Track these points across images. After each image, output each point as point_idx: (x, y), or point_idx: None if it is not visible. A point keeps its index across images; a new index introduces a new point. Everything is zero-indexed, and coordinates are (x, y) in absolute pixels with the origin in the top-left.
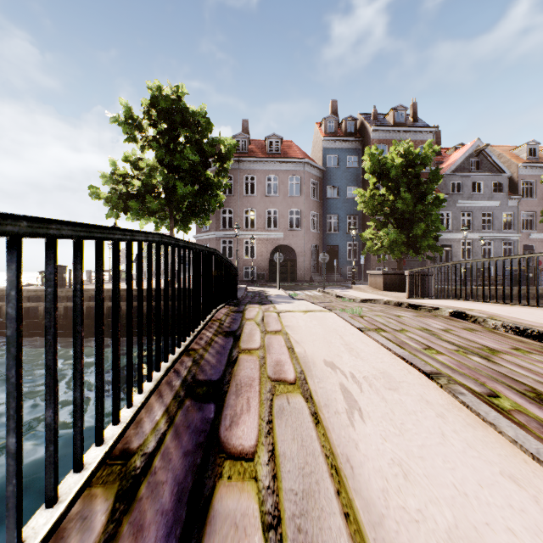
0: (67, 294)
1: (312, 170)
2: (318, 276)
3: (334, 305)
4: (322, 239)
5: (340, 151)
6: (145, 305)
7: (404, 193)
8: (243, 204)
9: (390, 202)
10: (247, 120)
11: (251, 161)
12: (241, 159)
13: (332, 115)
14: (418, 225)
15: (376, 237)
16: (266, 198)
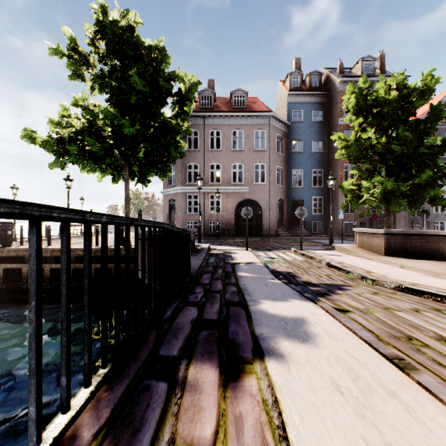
0: (7, 254)
1: (277, 125)
2: (283, 230)
3: (393, 322)
4: (287, 193)
5: (305, 105)
6: (93, 268)
7: (402, 132)
8: (208, 159)
9: (383, 145)
10: (213, 80)
11: (216, 116)
12: (206, 113)
13: (296, 71)
14: (421, 171)
15: (358, 189)
16: (231, 152)
